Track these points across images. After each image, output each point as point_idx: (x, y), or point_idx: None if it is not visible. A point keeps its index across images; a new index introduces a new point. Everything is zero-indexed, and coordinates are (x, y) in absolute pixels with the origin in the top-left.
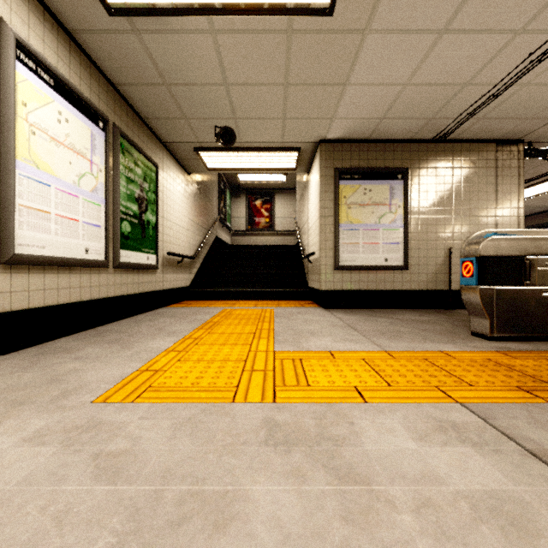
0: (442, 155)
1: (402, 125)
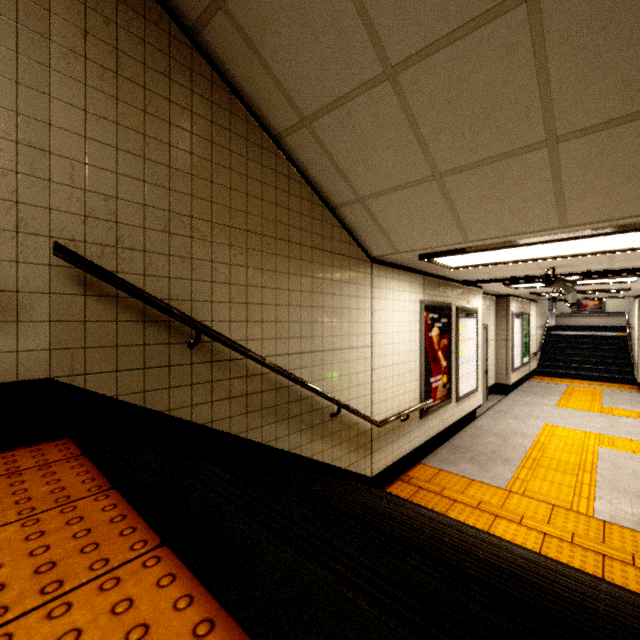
0: None
1: None
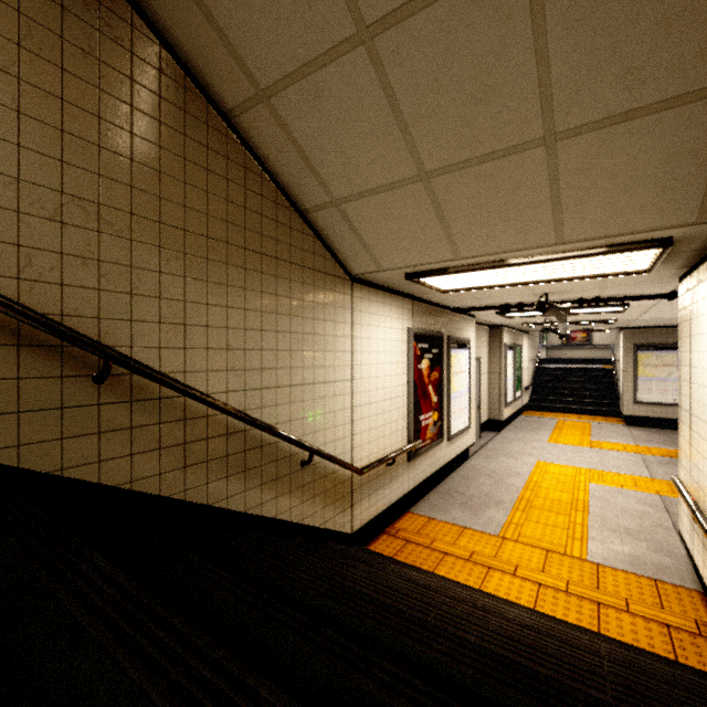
0: None
1: None
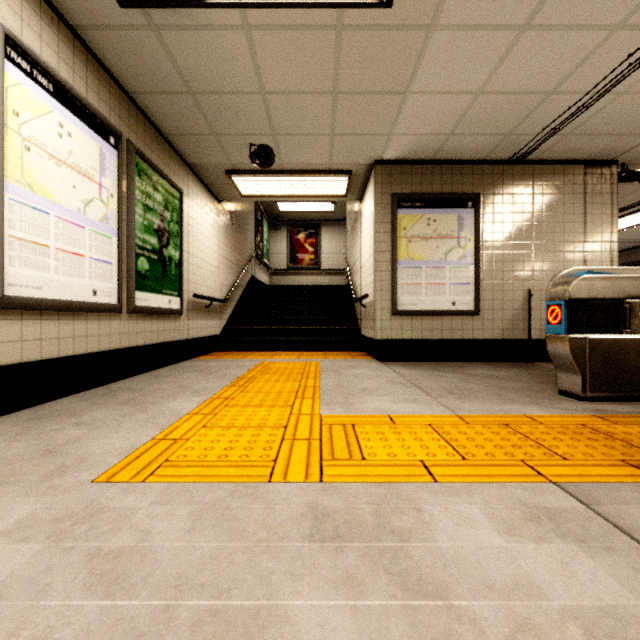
0: (520, 179)
1: (473, 143)
